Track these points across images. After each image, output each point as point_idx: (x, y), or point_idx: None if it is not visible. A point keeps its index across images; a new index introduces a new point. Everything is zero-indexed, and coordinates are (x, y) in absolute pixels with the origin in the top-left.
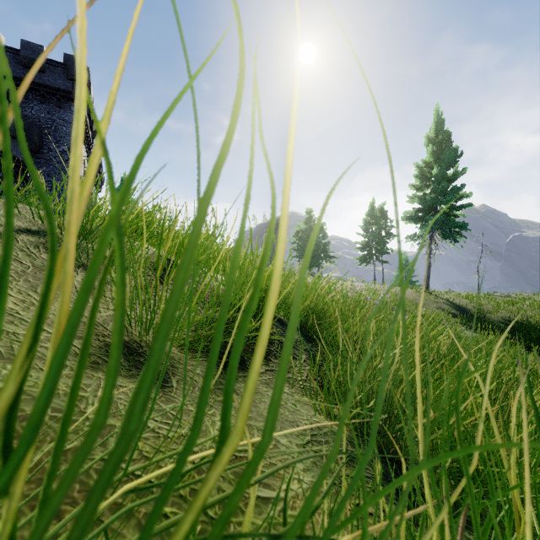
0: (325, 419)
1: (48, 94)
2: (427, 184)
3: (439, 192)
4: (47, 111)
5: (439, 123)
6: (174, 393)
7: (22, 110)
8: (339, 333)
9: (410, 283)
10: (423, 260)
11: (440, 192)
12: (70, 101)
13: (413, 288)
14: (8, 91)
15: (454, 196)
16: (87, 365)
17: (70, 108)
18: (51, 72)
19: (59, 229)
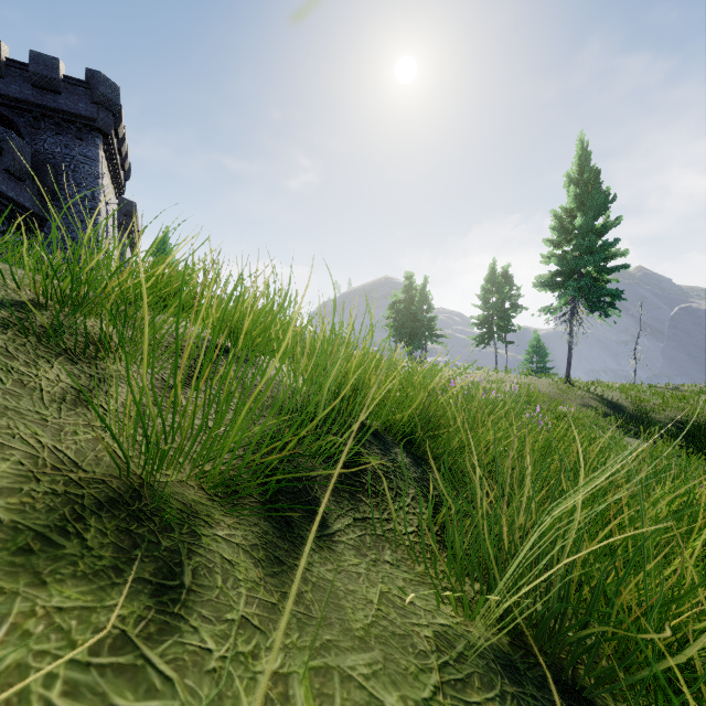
0: (455, 614)
1: (66, 122)
2: (567, 238)
3: (584, 250)
4: (64, 145)
5: (583, 157)
6: (181, 604)
7: (31, 144)
8: (464, 453)
9: (543, 370)
10: (562, 340)
11: (586, 250)
12: (94, 131)
13: (549, 378)
14: (14, 118)
15: (604, 254)
16: (0, 561)
17: (94, 140)
18: (70, 94)
19: (42, 297)
